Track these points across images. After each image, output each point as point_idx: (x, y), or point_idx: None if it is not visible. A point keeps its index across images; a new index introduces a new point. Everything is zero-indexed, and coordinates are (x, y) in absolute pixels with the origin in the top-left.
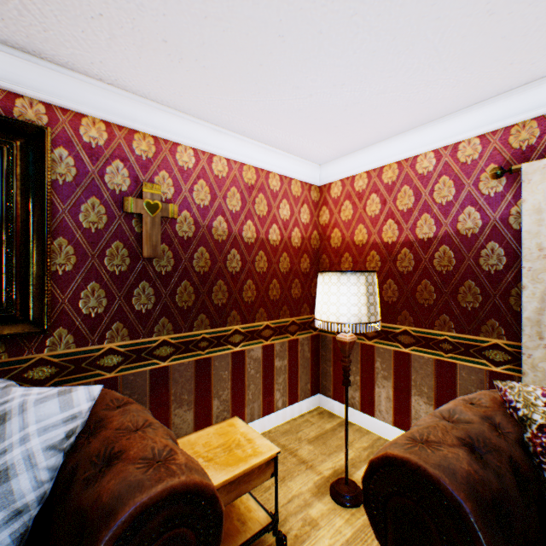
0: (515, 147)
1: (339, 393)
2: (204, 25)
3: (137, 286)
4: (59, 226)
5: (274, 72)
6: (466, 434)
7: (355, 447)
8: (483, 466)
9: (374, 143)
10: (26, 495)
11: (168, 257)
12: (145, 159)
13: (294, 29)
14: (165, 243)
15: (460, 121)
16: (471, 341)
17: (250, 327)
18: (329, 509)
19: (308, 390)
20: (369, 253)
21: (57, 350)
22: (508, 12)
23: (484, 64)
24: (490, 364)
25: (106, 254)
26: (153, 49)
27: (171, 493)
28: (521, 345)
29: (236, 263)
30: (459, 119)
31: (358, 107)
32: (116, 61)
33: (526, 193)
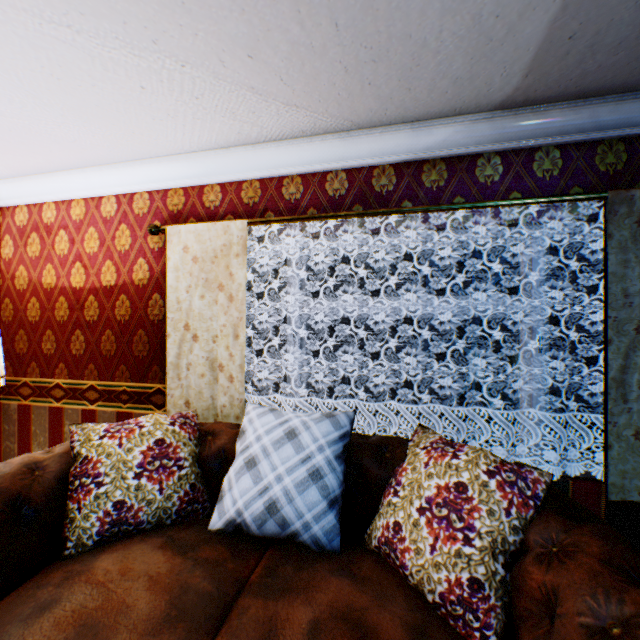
0: (172, 209)
1: None
2: None
3: None
4: None
5: None
6: None
7: None
8: None
9: (56, 171)
10: None
11: None
12: None
13: None
14: None
15: (131, 173)
16: (144, 389)
17: None
18: None
19: None
20: (59, 299)
21: None
22: (77, 84)
23: (105, 124)
24: (156, 408)
25: None
26: None
27: None
28: (168, 387)
29: None
30: (130, 170)
31: None
32: None
33: (171, 252)
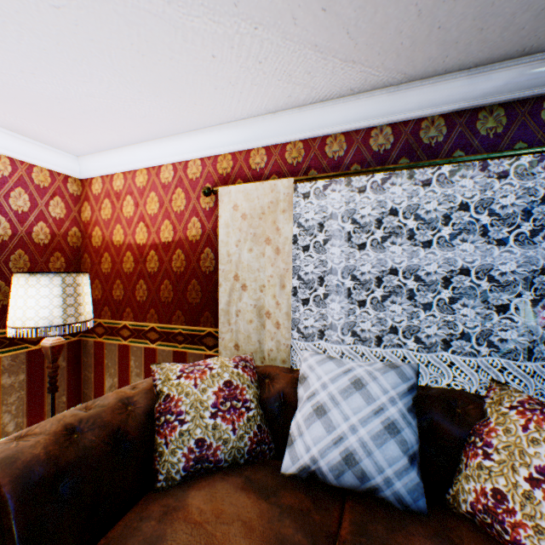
0: (221, 173)
1: None
2: None
3: None
4: None
5: None
6: (80, 419)
7: None
8: (70, 444)
9: (125, 146)
10: None
11: None
12: None
13: None
14: None
15: (187, 142)
16: (196, 332)
17: None
18: None
19: (64, 403)
20: (126, 254)
21: None
22: (158, 59)
23: (173, 97)
24: (207, 349)
25: None
26: None
27: None
28: (219, 331)
29: None
30: (185, 140)
31: (75, 104)
32: None
33: (222, 210)
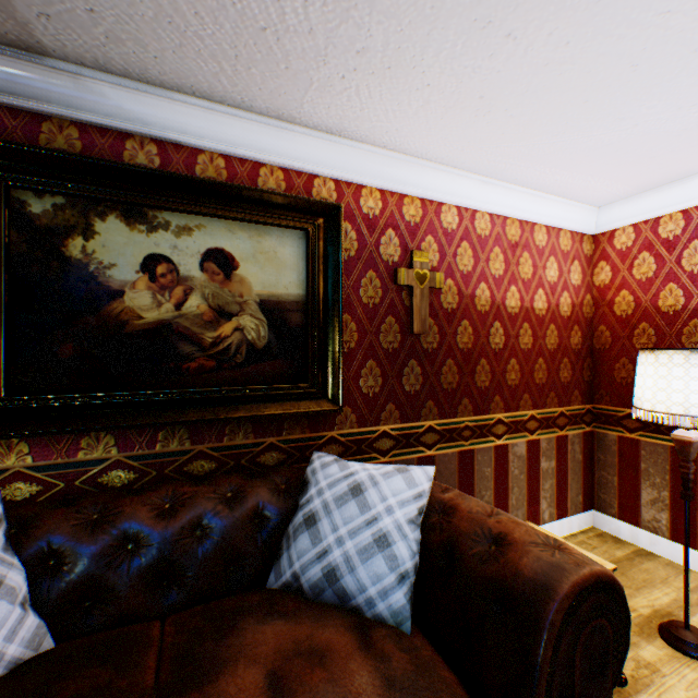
0: None
1: (630, 512)
2: (539, 72)
3: (406, 364)
4: (344, 303)
5: (598, 107)
6: None
7: (673, 586)
8: None
9: None
10: (405, 562)
11: (433, 332)
12: (412, 225)
13: (657, 54)
14: (430, 317)
15: None
16: None
17: (513, 416)
18: (668, 656)
19: (578, 503)
20: (687, 323)
21: (343, 429)
22: None
23: None
24: None
25: (380, 331)
26: (462, 107)
27: (594, 580)
28: None
29: (498, 338)
30: None
31: None
32: (412, 127)
33: None
